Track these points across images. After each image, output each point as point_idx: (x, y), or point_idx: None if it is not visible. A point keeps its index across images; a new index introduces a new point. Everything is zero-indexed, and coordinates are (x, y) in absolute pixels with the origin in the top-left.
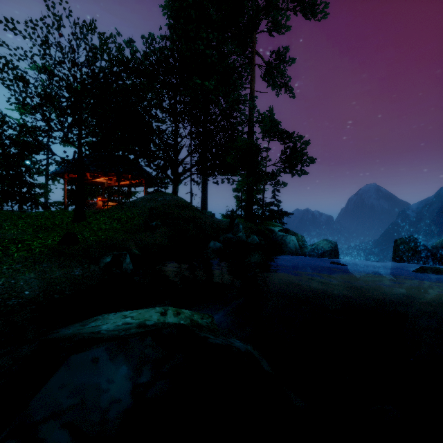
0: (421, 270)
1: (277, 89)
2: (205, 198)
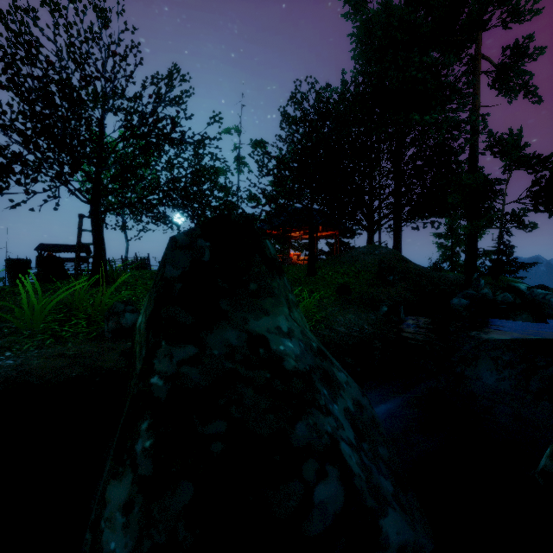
0: None
1: (509, 95)
2: (398, 247)
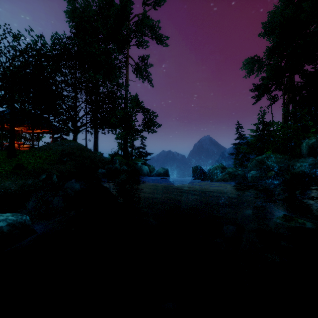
0: (194, 179)
1: (143, 78)
2: (96, 143)
